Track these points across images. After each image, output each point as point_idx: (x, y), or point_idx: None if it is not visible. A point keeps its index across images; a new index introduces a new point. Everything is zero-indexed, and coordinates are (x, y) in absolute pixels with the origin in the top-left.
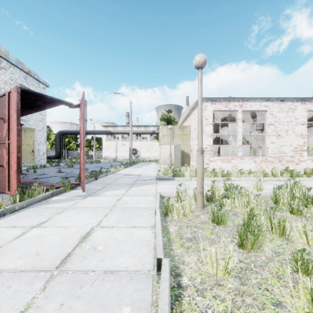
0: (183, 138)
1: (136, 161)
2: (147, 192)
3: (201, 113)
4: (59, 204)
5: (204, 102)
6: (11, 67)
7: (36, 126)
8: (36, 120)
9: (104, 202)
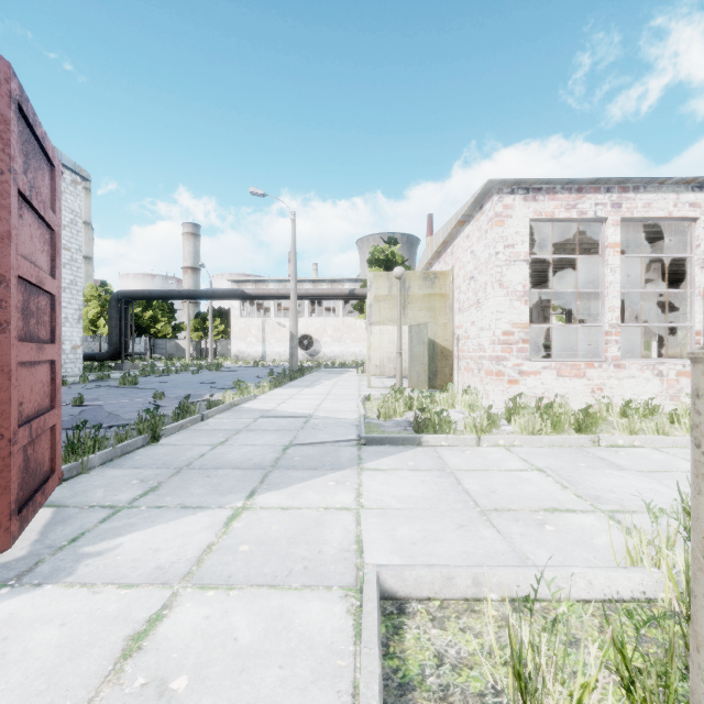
0: (434, 305)
1: (311, 364)
2: (318, 543)
3: None
4: None
5: (504, 196)
6: None
7: None
8: None
9: (26, 679)
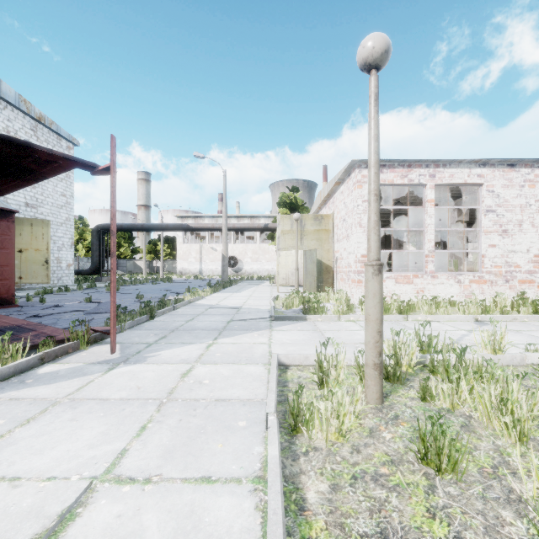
0: (321, 237)
1: (236, 278)
2: (251, 353)
3: (377, 175)
4: (45, 389)
5: (362, 169)
6: (7, 109)
7: (54, 216)
8: (54, 205)
9: (151, 381)
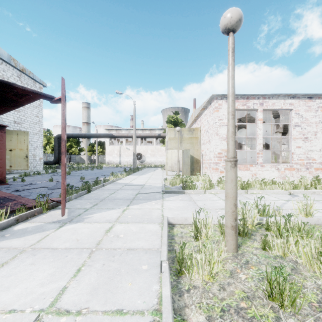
0: (193, 141)
1: (141, 166)
2: (151, 215)
3: (234, 101)
4: (17, 241)
5: (218, 100)
6: (2, 64)
7: (31, 129)
8: (31, 123)
9: (86, 235)
